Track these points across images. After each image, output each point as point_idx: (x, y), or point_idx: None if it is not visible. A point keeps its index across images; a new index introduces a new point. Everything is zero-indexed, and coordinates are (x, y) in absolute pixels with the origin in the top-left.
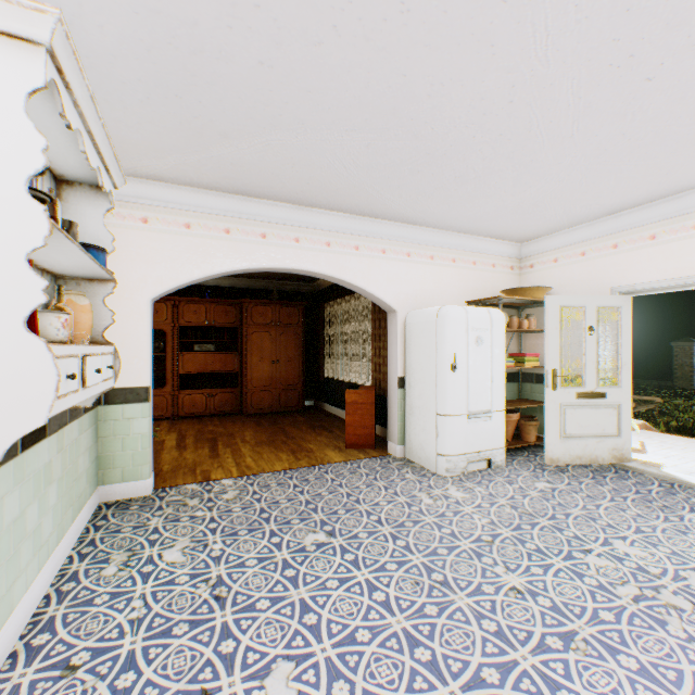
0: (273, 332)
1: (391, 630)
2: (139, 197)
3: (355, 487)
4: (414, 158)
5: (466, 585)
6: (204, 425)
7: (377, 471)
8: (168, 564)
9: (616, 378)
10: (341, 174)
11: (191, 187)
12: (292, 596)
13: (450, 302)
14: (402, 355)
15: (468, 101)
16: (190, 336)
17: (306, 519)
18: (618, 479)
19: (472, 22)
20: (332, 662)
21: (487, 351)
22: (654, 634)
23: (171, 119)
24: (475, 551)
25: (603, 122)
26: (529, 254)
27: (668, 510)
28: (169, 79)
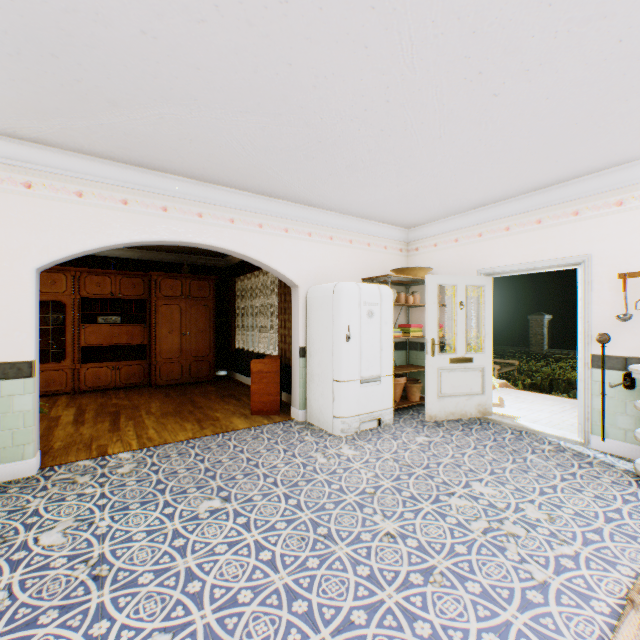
0: (183, 305)
1: (273, 587)
2: (21, 159)
3: (256, 451)
4: (307, 144)
5: (347, 536)
6: (108, 398)
7: (279, 436)
8: (45, 547)
9: (481, 345)
10: (240, 154)
11: (83, 154)
12: (178, 566)
13: (347, 279)
14: (304, 327)
15: (351, 96)
16: (94, 308)
17: (203, 487)
18: (481, 430)
19: (347, 22)
20: (211, 628)
21: (377, 323)
22: (495, 560)
23: (49, 80)
24: (358, 503)
25: (464, 128)
26: (415, 239)
27: (516, 454)
28: (42, 36)
